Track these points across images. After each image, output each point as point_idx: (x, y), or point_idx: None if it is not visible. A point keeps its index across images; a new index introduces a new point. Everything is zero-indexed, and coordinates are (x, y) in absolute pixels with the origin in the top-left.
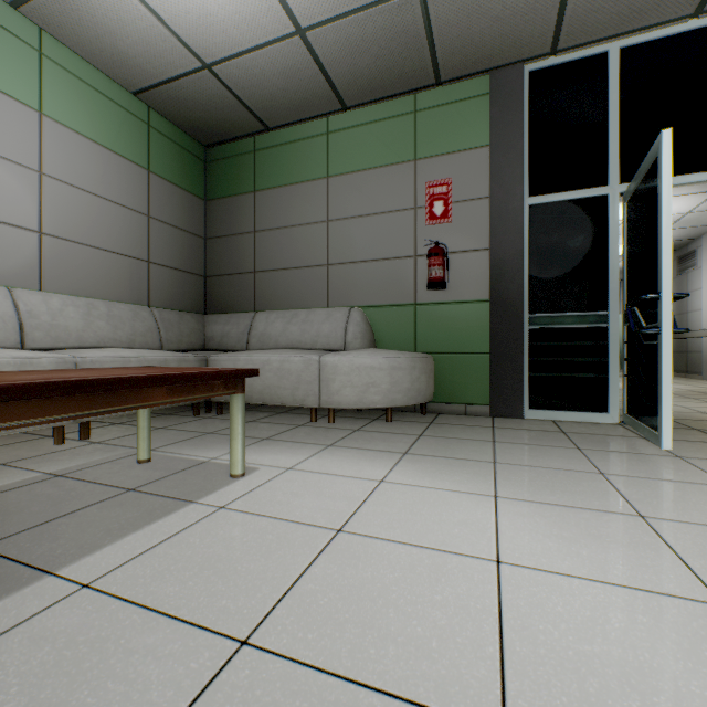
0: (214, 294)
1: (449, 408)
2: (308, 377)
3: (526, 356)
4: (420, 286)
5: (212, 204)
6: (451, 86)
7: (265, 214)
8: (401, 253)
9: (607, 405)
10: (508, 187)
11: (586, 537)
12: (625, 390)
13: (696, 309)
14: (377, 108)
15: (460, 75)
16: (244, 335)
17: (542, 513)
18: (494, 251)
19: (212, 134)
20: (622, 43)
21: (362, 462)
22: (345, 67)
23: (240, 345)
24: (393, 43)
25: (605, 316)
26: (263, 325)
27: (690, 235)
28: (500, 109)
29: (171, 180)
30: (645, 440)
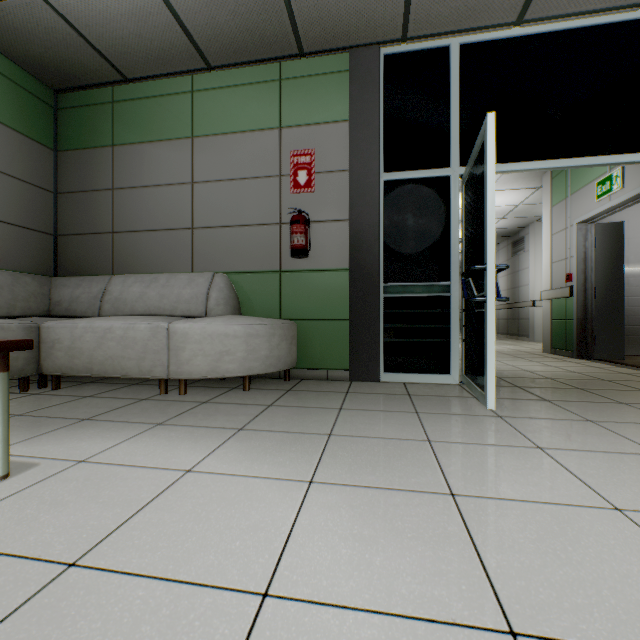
0: (67, 255)
1: (312, 373)
2: (156, 346)
3: (381, 322)
4: (285, 253)
5: (64, 156)
6: (314, 59)
7: (125, 171)
8: (267, 220)
9: (449, 367)
10: (366, 161)
11: (387, 534)
12: (464, 353)
13: (525, 284)
14: (243, 72)
15: (321, 49)
16: (97, 300)
17: (353, 501)
18: (353, 222)
19: (60, 76)
20: (461, 40)
21: (183, 444)
22: (202, 20)
23: (91, 311)
24: (250, 1)
25: (448, 286)
26: (119, 289)
27: (521, 224)
28: (359, 87)
29: (4, 122)
30: (476, 400)
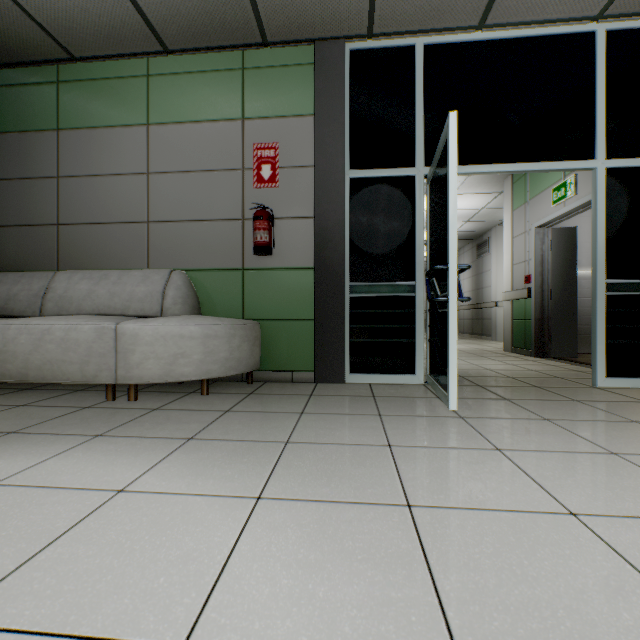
0: (4, 248)
1: (276, 375)
2: (102, 348)
3: (347, 322)
4: (248, 251)
5: (1, 138)
6: (279, 49)
7: (72, 158)
8: (229, 215)
9: (414, 368)
10: (332, 158)
11: (335, 557)
12: (429, 353)
13: (488, 286)
14: (203, 58)
15: (286, 39)
16: (38, 298)
17: (302, 519)
18: (319, 219)
19: None
20: (426, 40)
21: (121, 459)
22: None
23: (31, 310)
24: None
25: (413, 286)
26: (63, 286)
27: (484, 228)
28: (325, 81)
29: None
30: (440, 400)
